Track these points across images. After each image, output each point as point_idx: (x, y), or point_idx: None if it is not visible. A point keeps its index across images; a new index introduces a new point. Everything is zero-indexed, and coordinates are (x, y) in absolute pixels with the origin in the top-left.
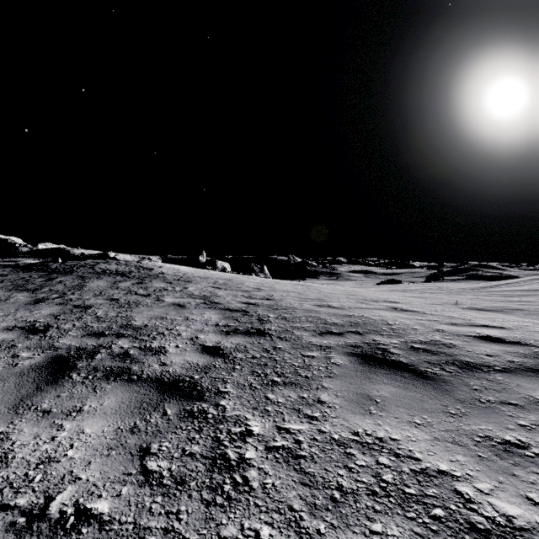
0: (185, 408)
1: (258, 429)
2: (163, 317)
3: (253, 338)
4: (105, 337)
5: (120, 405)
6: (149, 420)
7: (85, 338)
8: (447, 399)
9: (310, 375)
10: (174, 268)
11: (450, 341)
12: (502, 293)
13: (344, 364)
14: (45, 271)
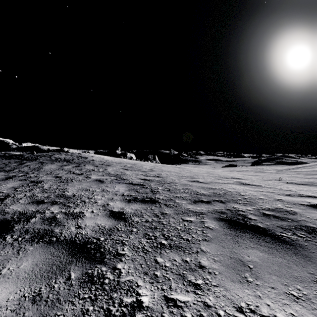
0: (87, 271)
1: (148, 299)
2: (87, 189)
3: (147, 205)
4: (43, 204)
5: (34, 268)
6: (53, 286)
7: (29, 205)
8: (311, 266)
9: (190, 238)
10: (101, 157)
11: (291, 209)
12: (305, 173)
13: (216, 228)
14: (20, 159)
